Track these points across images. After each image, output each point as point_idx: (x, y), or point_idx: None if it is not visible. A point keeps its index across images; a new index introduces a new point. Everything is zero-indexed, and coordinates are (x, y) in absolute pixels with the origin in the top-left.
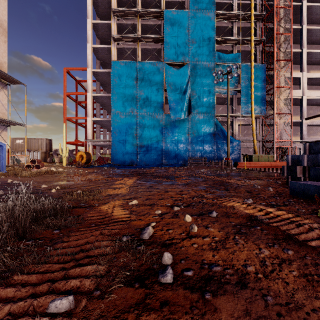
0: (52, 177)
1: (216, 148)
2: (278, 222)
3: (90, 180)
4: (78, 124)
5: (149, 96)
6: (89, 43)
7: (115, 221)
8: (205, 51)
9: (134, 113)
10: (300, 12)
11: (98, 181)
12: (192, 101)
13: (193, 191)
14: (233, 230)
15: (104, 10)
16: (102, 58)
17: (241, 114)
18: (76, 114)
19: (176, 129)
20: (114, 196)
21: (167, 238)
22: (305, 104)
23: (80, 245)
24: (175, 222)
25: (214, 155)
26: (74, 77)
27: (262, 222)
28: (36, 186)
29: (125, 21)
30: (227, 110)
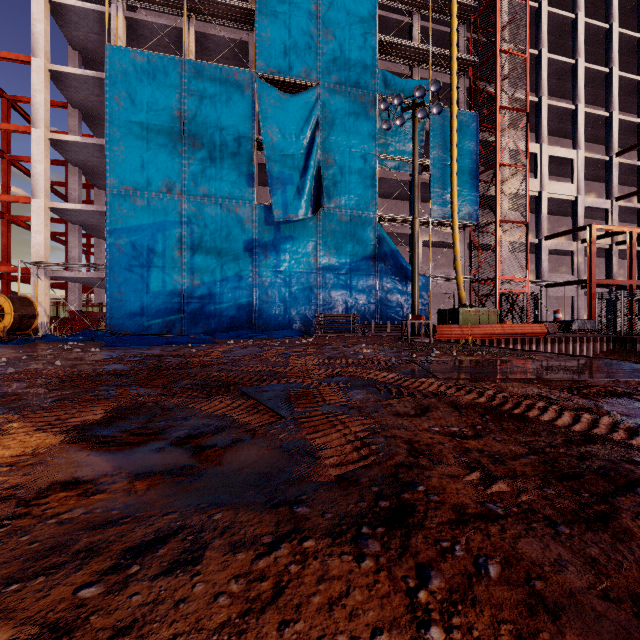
0: None
1: (379, 293)
2: None
3: None
4: (13, 221)
5: (217, 154)
6: None
7: None
8: (355, 63)
9: (175, 196)
10: (536, 22)
11: None
12: (326, 179)
13: None
14: None
15: None
16: (85, 45)
17: (431, 217)
18: (3, 190)
19: (287, 244)
20: None
21: None
22: (545, 209)
23: None
24: None
25: (375, 310)
26: None
27: None
28: None
29: None
30: (413, 198)
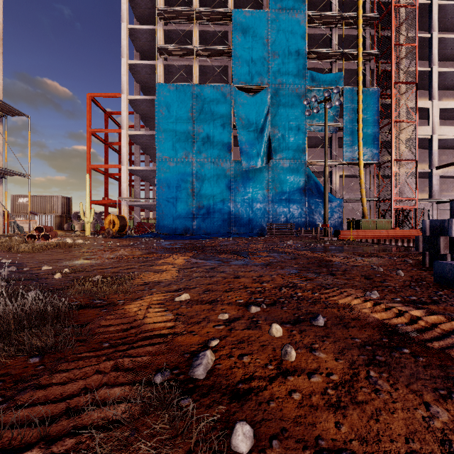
0: (64, 252)
1: (307, 210)
2: (441, 340)
3: (120, 257)
4: (109, 176)
5: (211, 134)
6: (124, 57)
7: (147, 336)
8: (292, 69)
9: (189, 159)
10: (429, 13)
11: (132, 260)
12: (273, 142)
13: (279, 276)
14: (361, 357)
15: (146, 10)
16: (143, 80)
17: (343, 160)
18: (105, 160)
19: (250, 183)
20: (152, 286)
21: (240, 376)
22: (436, 147)
23: (69, 395)
24: (254, 337)
25: (305, 220)
26: (103, 108)
27: (411, 340)
28: (34, 268)
29: (176, 26)
30: (325, 155)
